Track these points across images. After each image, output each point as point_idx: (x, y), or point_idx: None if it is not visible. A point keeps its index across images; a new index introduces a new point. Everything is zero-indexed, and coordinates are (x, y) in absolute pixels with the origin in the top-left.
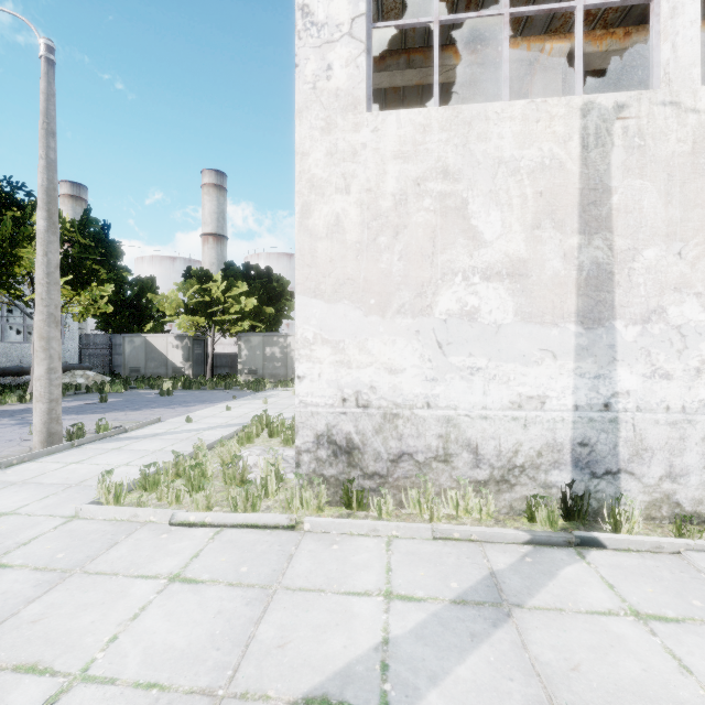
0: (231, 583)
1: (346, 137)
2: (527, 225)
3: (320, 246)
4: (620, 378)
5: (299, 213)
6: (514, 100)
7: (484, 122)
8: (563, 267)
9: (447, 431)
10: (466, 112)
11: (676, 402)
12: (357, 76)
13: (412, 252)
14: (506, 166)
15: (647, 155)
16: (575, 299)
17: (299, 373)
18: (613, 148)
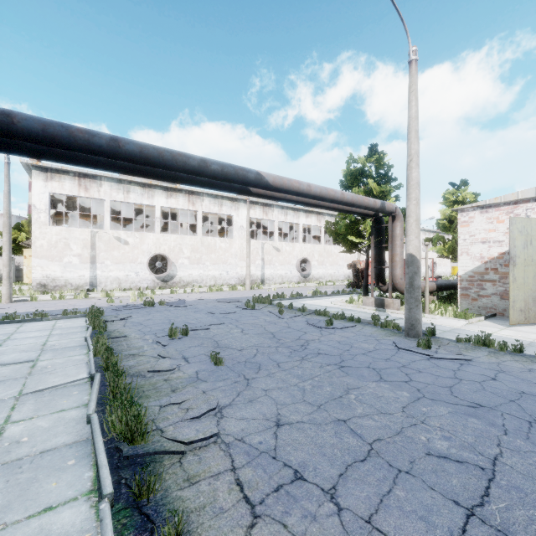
0: (26, 298)
1: (44, 230)
2: (81, 248)
3: (38, 249)
4: (98, 272)
5: (33, 242)
6: (79, 228)
7: (73, 231)
8: (88, 255)
9: (66, 281)
10: (70, 229)
11: (106, 275)
12: (47, 219)
13: (59, 251)
14: (78, 238)
15: (102, 239)
16: (90, 260)
17: (33, 272)
18: (96, 238)
